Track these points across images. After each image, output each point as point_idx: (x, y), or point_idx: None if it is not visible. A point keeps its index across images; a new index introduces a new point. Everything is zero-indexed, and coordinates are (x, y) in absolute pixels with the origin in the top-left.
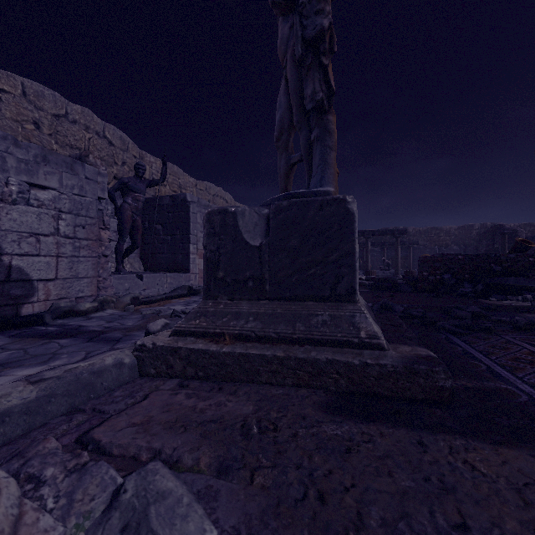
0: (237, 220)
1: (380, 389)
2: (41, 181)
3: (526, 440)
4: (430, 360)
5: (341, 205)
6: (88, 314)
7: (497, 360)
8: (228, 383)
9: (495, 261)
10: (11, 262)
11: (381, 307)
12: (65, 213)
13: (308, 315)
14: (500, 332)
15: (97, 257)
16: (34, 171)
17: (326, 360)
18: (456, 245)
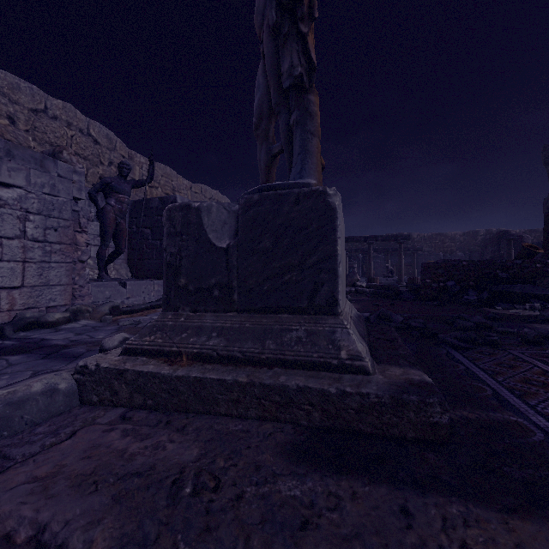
0: (202, 217)
1: (362, 425)
2: (4, 178)
3: (545, 505)
4: (424, 388)
5: (320, 198)
6: (57, 326)
7: (505, 382)
8: (181, 414)
9: (501, 267)
10: None
11: (379, 317)
12: (33, 214)
13: (281, 330)
14: (507, 346)
15: (72, 263)
16: None
17: (296, 388)
18: (461, 251)
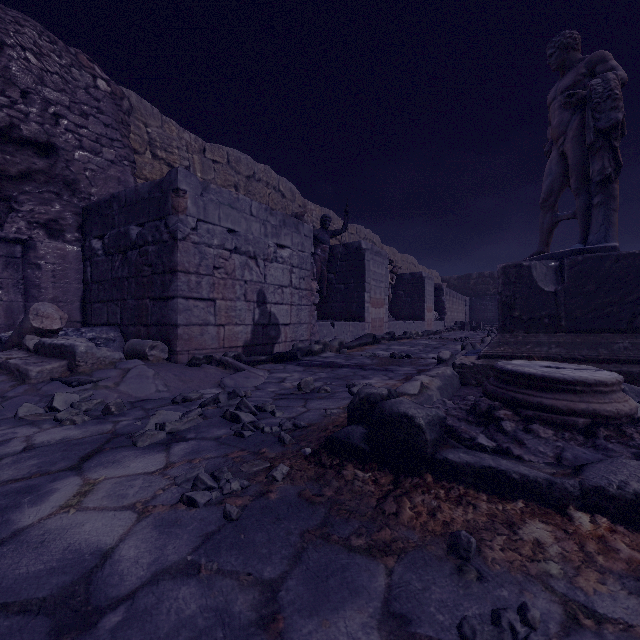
0: (531, 272)
1: None
2: (282, 242)
3: None
4: None
5: (637, 258)
6: (318, 355)
7: None
8: None
9: None
10: (270, 309)
11: None
12: (294, 267)
13: (609, 343)
14: None
15: (310, 306)
16: (279, 234)
17: (639, 372)
18: None
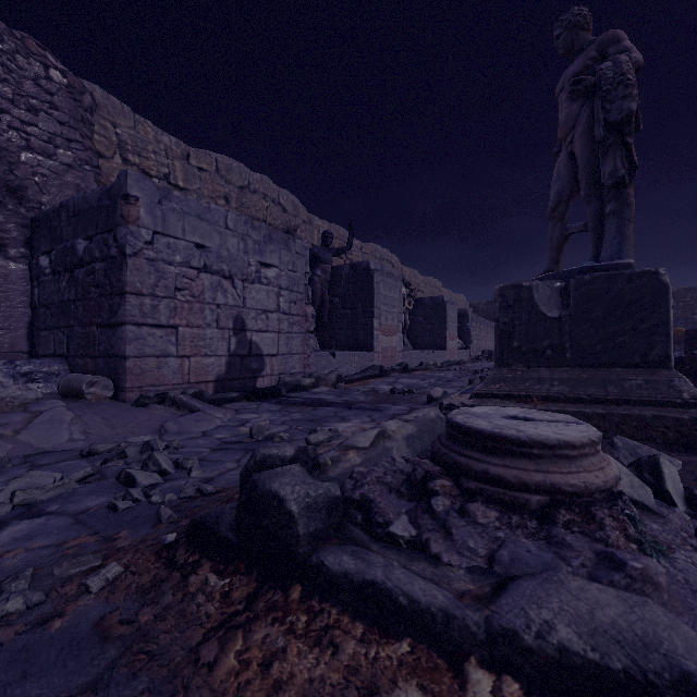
0: (533, 294)
1: None
2: (267, 260)
3: None
4: None
5: (653, 277)
6: (308, 390)
7: None
8: None
9: None
10: (251, 337)
11: None
12: (283, 290)
13: (619, 380)
14: None
15: (304, 334)
16: (263, 251)
17: (652, 416)
18: None
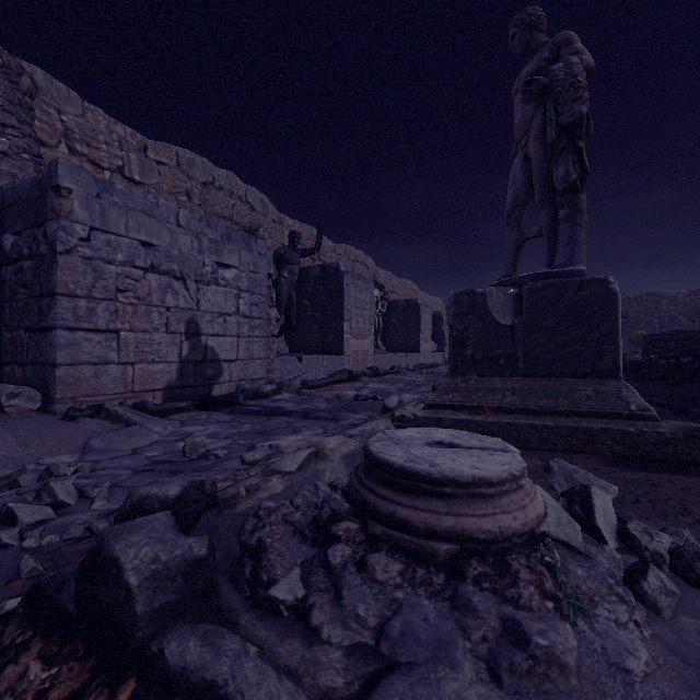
0: (486, 300)
1: (658, 455)
2: (225, 260)
3: None
4: None
5: (603, 285)
6: (269, 397)
7: None
8: None
9: None
10: (206, 342)
11: None
12: (243, 292)
13: (570, 390)
14: None
15: (267, 337)
16: (221, 250)
17: (600, 429)
18: (686, 317)
